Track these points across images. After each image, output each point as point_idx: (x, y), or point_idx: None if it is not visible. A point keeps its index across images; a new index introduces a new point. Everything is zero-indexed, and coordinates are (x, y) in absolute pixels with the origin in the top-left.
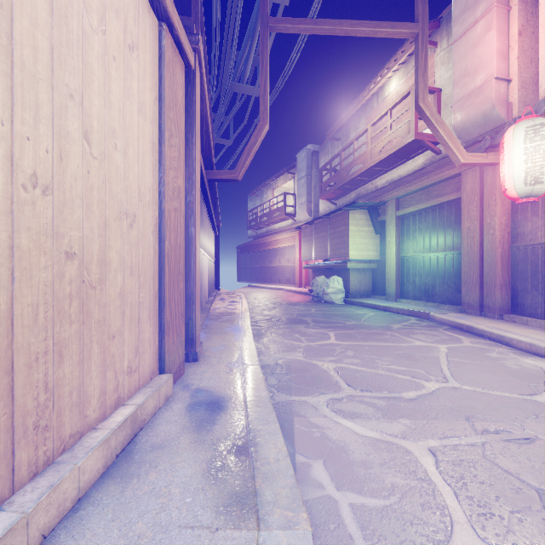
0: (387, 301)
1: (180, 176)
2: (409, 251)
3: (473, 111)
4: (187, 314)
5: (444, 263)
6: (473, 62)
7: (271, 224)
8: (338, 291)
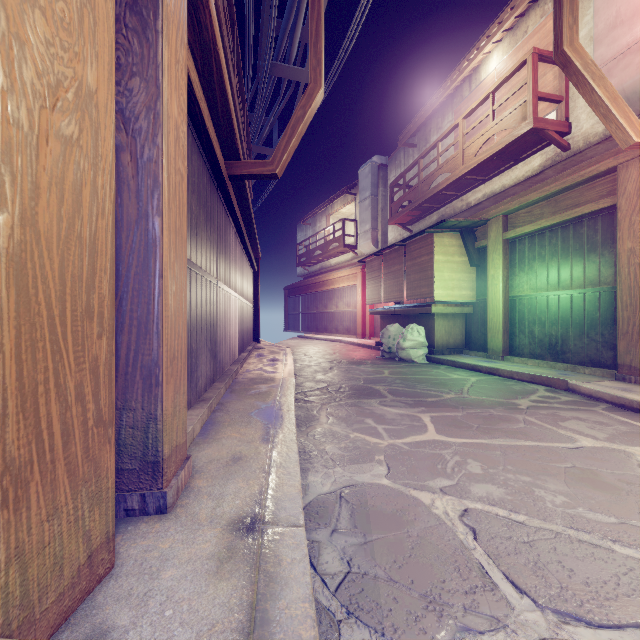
0: (490, 359)
1: (91, 62)
2: (523, 289)
3: (630, 77)
4: (144, 408)
5: (582, 305)
6: (631, 3)
7: (326, 259)
8: (419, 345)
